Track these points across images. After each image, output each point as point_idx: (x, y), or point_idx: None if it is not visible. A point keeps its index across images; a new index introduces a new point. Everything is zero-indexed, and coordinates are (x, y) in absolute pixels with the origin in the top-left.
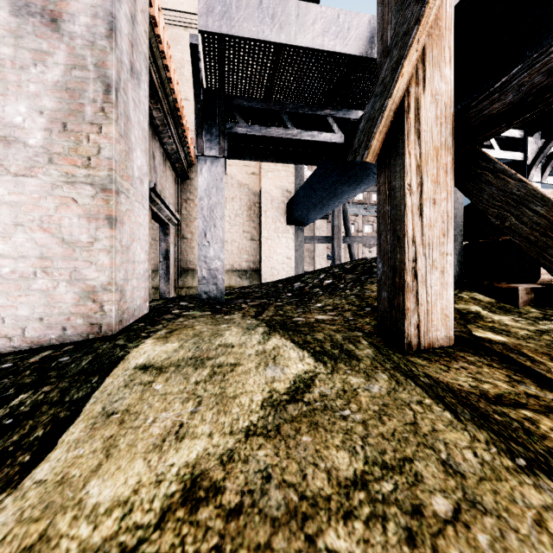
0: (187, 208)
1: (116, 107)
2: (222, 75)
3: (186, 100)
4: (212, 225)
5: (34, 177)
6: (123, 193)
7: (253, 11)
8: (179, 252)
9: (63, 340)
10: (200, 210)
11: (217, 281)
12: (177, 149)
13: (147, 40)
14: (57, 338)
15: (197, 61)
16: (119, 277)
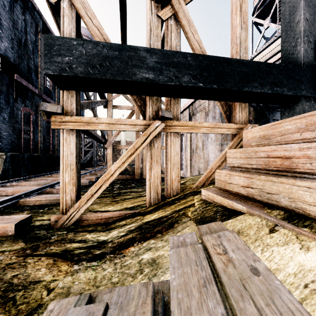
0: None
1: None
2: None
3: None
4: None
5: (213, 145)
6: (225, 144)
7: None
8: None
9: None
10: None
11: None
12: None
13: None
14: None
15: None
16: None
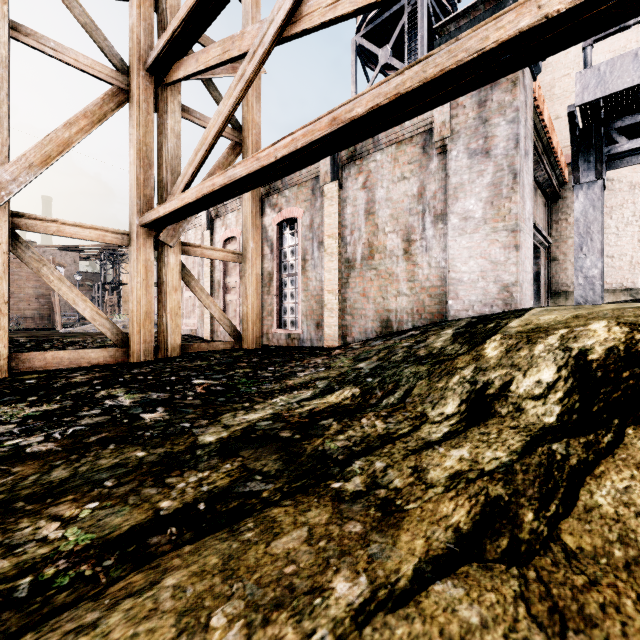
0: (557, 229)
1: (519, 184)
2: (598, 118)
3: (556, 119)
4: (588, 239)
5: (477, 233)
6: (521, 230)
7: (627, 67)
8: (548, 275)
9: (491, 312)
10: (575, 229)
11: (593, 286)
12: (548, 176)
13: (531, 122)
14: (488, 311)
15: (573, 120)
16: (520, 279)
